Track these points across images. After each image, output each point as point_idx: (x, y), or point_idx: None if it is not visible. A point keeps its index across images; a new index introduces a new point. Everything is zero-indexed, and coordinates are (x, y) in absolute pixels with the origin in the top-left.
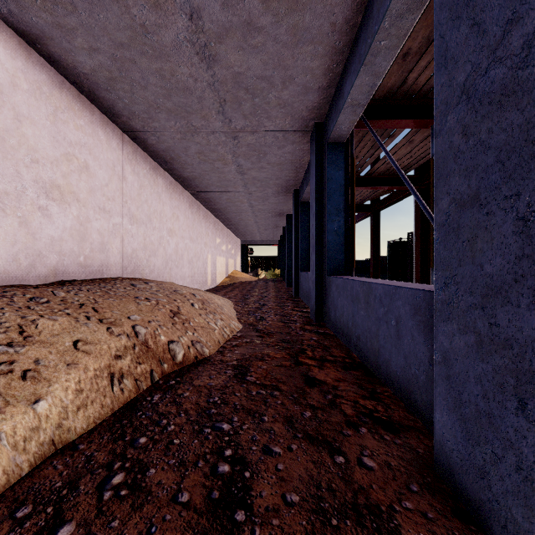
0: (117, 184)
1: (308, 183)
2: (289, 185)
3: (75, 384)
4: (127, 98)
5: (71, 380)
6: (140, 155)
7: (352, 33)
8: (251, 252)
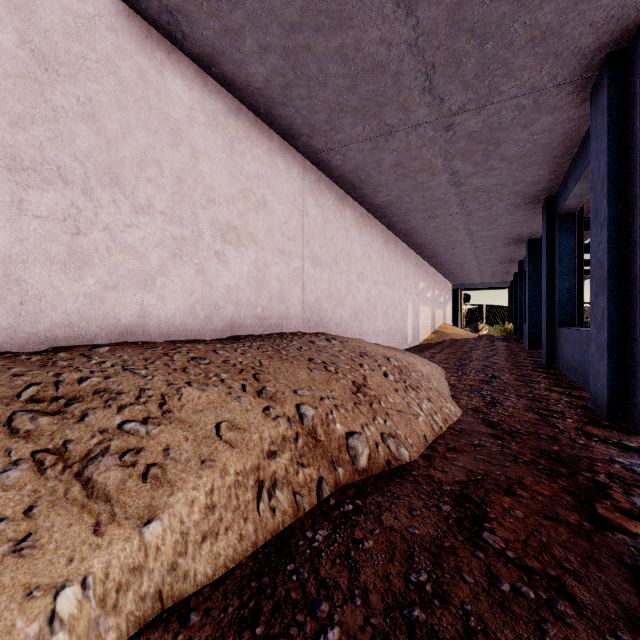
0: (298, 220)
1: (578, 177)
2: (537, 191)
3: (205, 496)
4: (305, 108)
5: (200, 489)
6: (324, 184)
7: None
8: (466, 299)
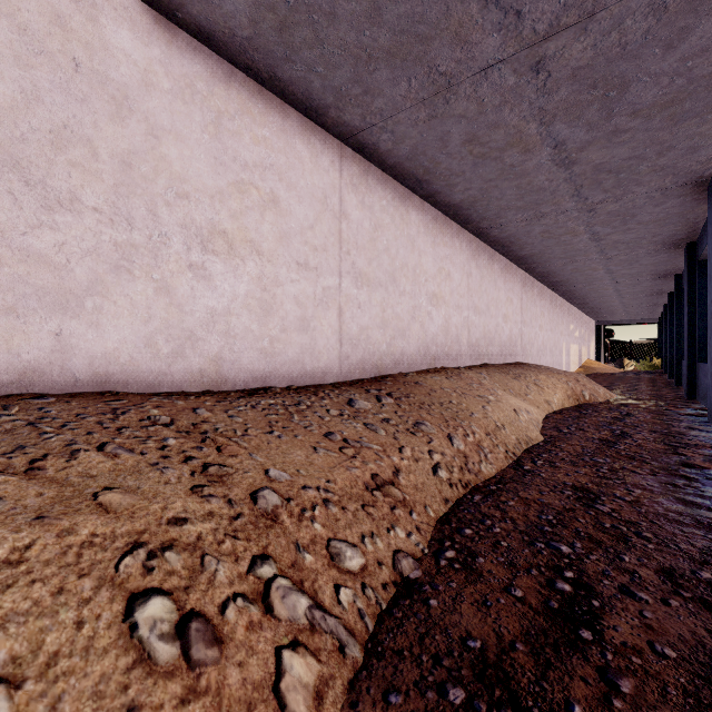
0: (519, 304)
1: None
2: (667, 273)
3: (561, 394)
4: (536, 258)
5: (559, 392)
6: (527, 279)
7: (704, 217)
8: (609, 334)
